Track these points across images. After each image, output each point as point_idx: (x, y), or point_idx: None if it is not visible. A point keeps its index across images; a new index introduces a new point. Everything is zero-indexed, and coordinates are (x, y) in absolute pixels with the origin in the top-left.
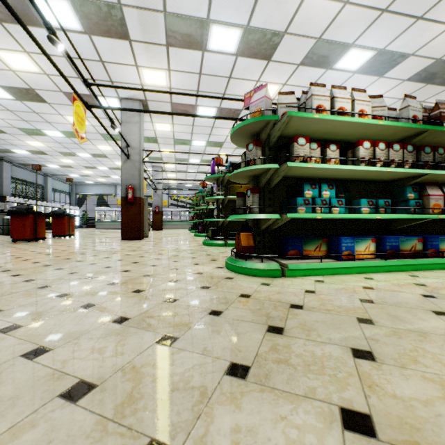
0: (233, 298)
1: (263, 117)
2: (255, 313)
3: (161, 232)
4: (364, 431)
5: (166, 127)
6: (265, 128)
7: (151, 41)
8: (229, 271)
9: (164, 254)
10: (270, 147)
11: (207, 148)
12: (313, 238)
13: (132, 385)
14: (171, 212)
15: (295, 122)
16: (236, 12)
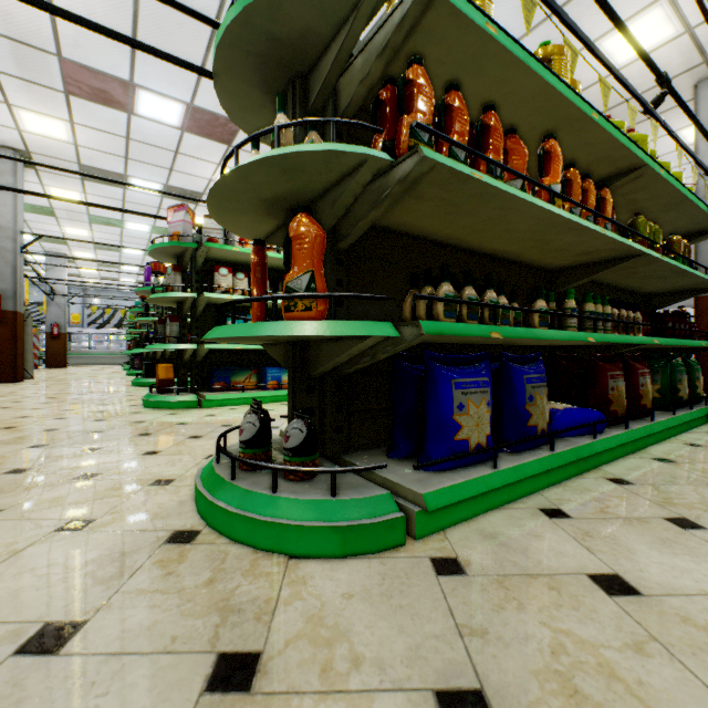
0: (126, 424)
1: (180, 244)
2: (137, 429)
3: (64, 371)
4: (152, 454)
5: (72, 196)
6: (186, 253)
7: (37, 81)
8: (142, 408)
9: (58, 397)
10: (198, 271)
11: (155, 235)
12: (242, 369)
13: (3, 461)
14: (89, 335)
15: (218, 251)
16: (172, 86)
